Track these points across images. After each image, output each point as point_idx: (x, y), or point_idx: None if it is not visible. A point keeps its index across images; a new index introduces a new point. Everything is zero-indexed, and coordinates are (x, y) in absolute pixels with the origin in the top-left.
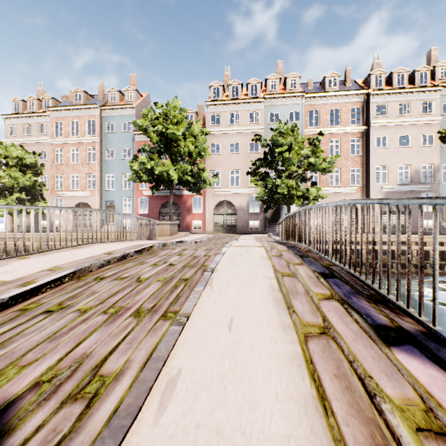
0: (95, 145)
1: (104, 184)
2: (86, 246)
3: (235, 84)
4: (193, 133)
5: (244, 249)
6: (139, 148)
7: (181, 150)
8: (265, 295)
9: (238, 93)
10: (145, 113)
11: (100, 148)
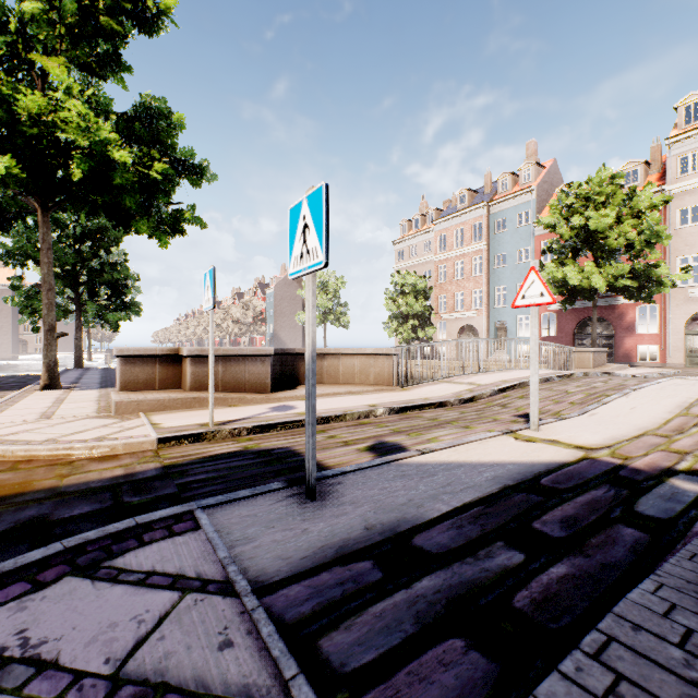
0: (481, 253)
1: (493, 300)
2: (506, 371)
3: None
4: (634, 210)
5: (692, 382)
6: (543, 249)
7: (612, 242)
8: (672, 404)
9: None
10: (553, 205)
11: (488, 255)
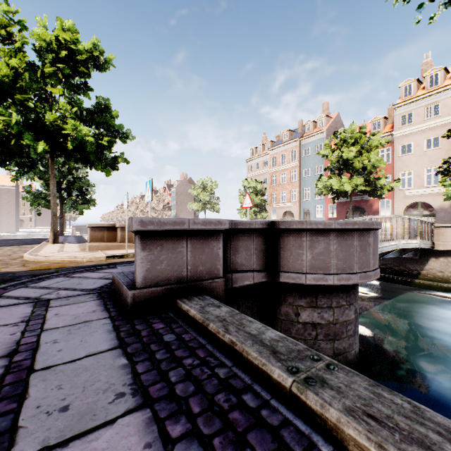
0: (295, 168)
1: (302, 196)
2: None
3: (433, 72)
4: (368, 148)
5: None
6: (325, 167)
7: (356, 165)
8: None
9: (438, 80)
10: (327, 144)
11: (299, 169)
